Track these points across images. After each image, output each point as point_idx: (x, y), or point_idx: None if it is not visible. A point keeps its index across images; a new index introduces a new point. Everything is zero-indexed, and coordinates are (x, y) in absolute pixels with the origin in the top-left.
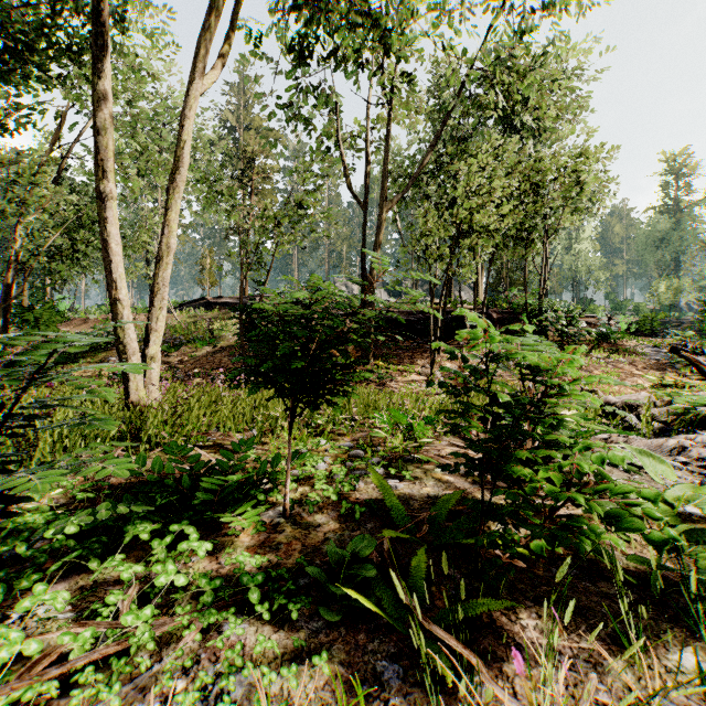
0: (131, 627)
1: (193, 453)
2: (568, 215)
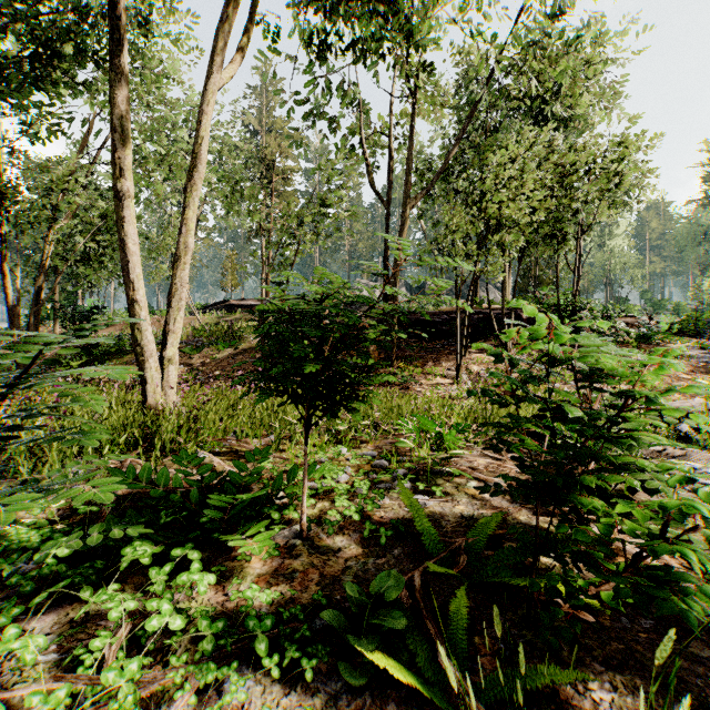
0: (113, 686)
1: (208, 461)
2: (604, 209)
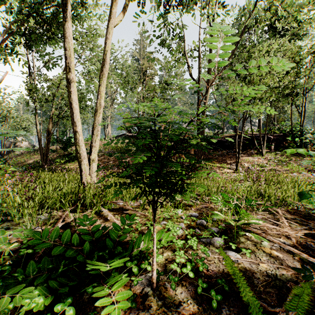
0: None
1: (106, 214)
2: None
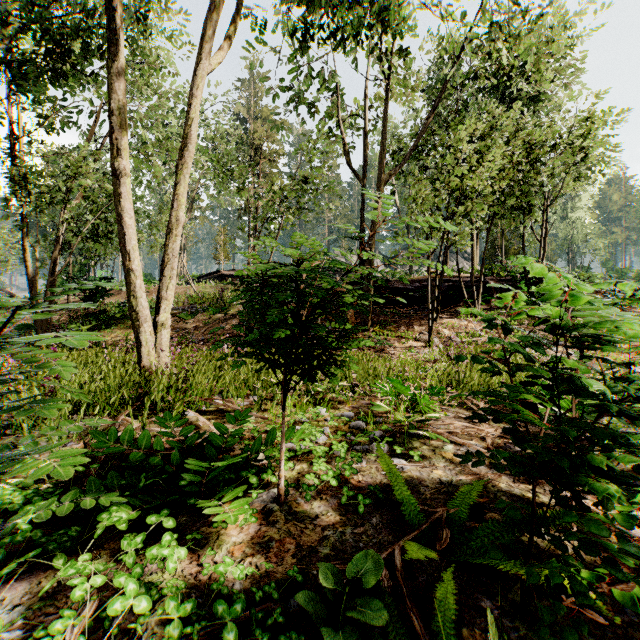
0: None
1: (195, 419)
2: (569, 181)
